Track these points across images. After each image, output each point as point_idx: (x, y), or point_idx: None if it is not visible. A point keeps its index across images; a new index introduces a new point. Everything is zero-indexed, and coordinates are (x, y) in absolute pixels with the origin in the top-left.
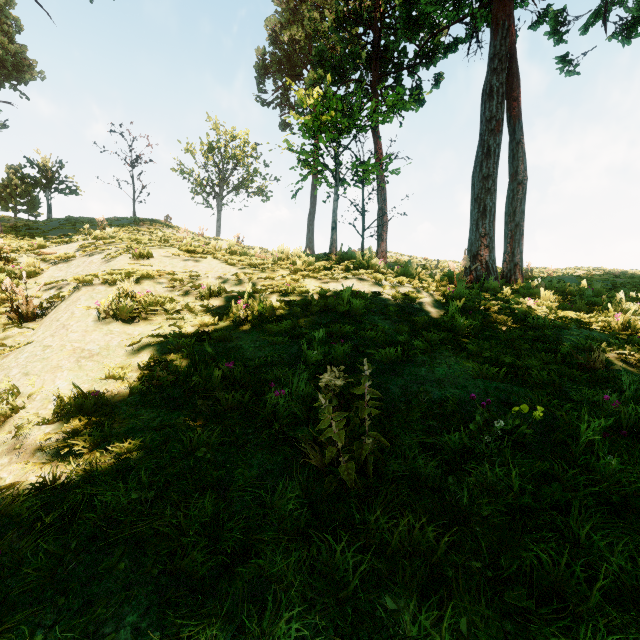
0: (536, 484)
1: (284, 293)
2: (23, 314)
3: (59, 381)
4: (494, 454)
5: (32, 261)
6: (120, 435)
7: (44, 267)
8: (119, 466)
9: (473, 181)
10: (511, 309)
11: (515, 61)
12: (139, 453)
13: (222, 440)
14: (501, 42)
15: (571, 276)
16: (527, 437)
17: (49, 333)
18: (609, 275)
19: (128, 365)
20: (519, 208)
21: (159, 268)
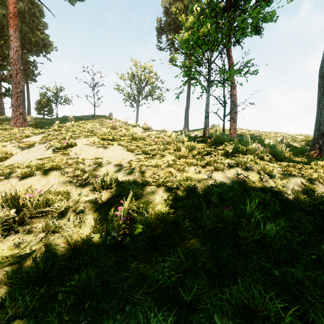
0: None
1: (170, 187)
2: None
3: None
4: None
5: (4, 149)
6: None
7: (14, 152)
8: None
9: (321, 74)
10: None
11: None
12: None
13: None
14: None
15: None
16: None
17: None
18: None
19: None
20: None
21: (75, 156)
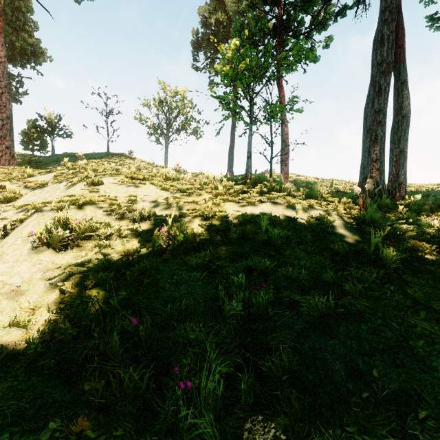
0: None
1: (206, 217)
2: None
3: None
4: None
5: (13, 188)
6: None
7: (24, 192)
8: None
9: (365, 115)
10: (428, 234)
11: (400, 15)
12: None
13: None
14: None
15: (439, 191)
16: None
17: None
18: None
19: (40, 305)
20: (403, 137)
21: (105, 194)
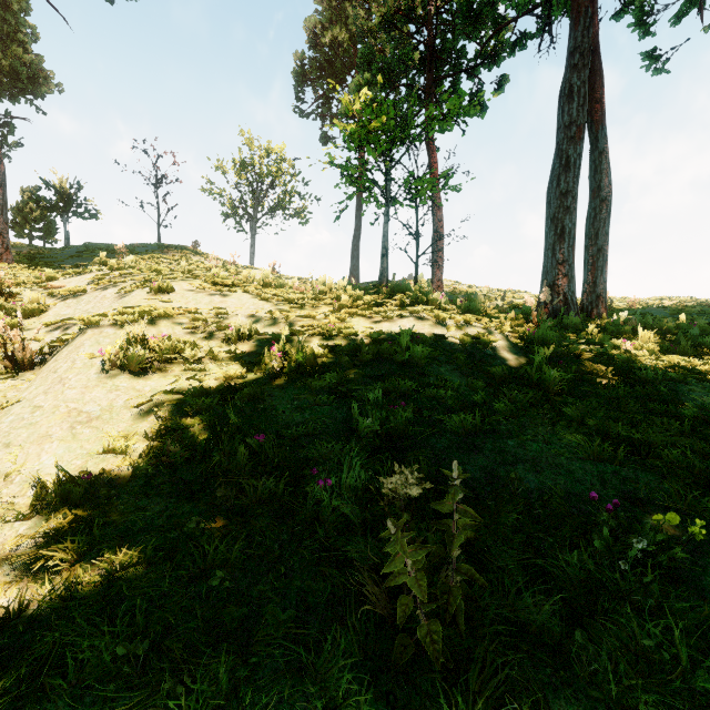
0: (706, 643)
1: (327, 336)
2: (18, 362)
3: (46, 456)
4: (635, 589)
5: (36, 297)
6: (113, 540)
7: (50, 303)
8: (107, 591)
9: (548, 198)
10: (609, 356)
11: (598, 56)
12: (136, 568)
13: (247, 551)
14: (583, 33)
15: (660, 308)
16: (676, 559)
17: (43, 389)
18: (704, 306)
19: (133, 433)
20: (602, 229)
21: (180, 305)
